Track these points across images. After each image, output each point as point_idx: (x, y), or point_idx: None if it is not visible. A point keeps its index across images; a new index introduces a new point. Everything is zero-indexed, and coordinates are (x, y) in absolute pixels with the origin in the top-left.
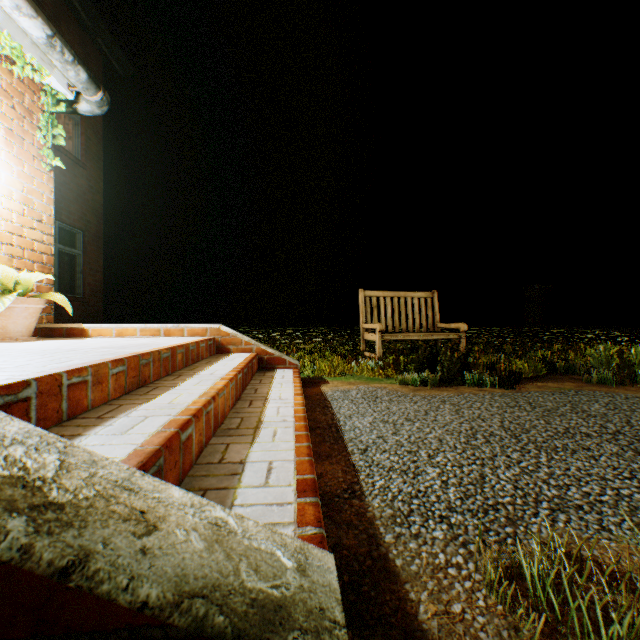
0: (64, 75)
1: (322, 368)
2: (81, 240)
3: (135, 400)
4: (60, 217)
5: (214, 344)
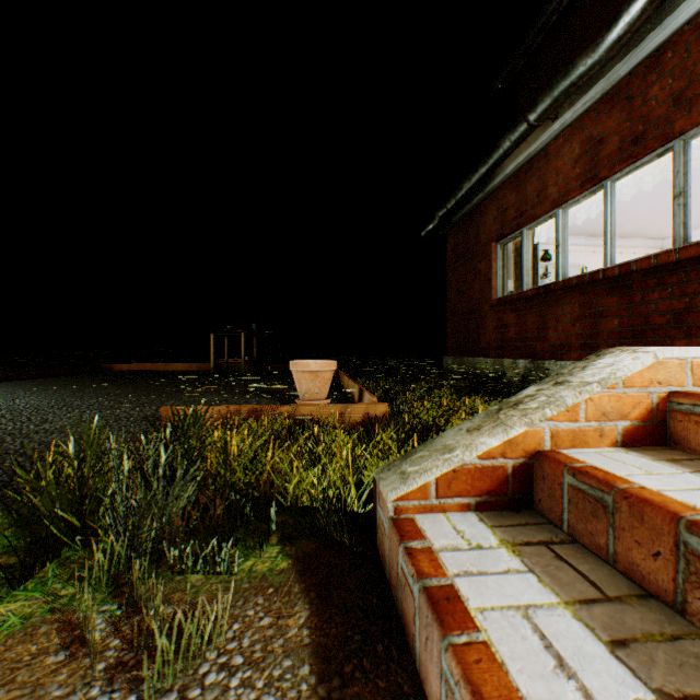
0: None
1: None
2: None
3: None
4: None
5: None
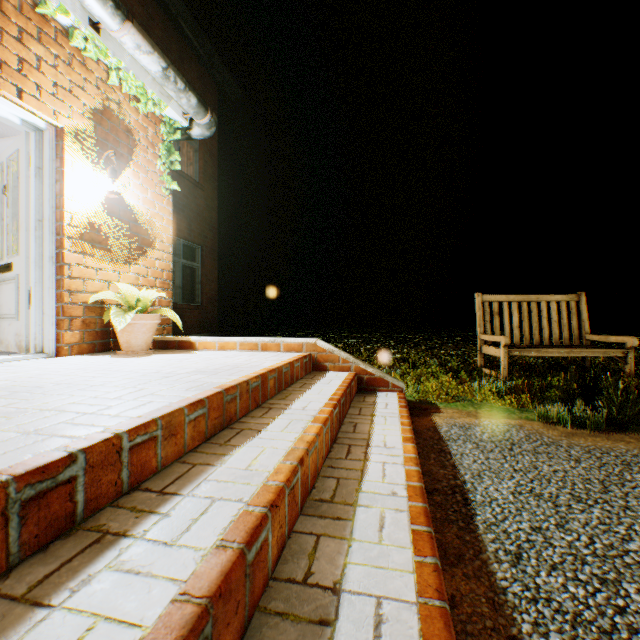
0: (179, 105)
1: (431, 390)
2: (200, 254)
3: (211, 456)
4: (183, 235)
5: (310, 361)
